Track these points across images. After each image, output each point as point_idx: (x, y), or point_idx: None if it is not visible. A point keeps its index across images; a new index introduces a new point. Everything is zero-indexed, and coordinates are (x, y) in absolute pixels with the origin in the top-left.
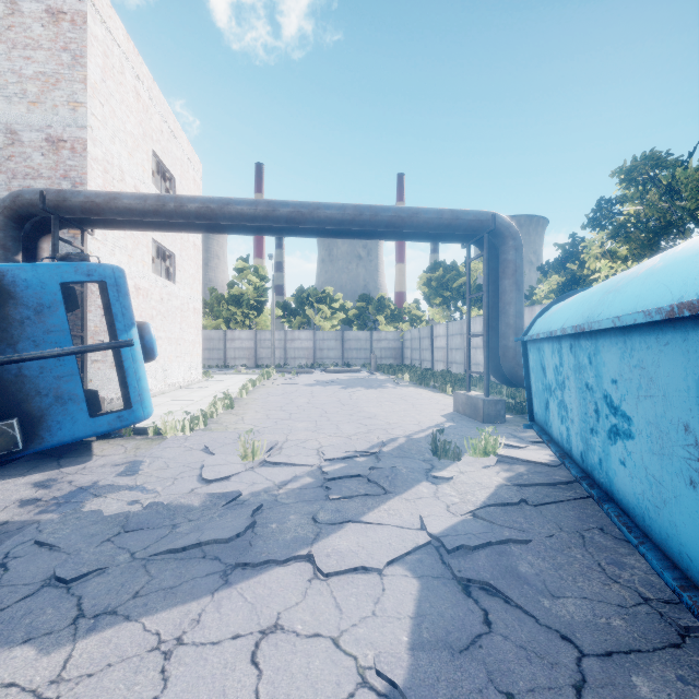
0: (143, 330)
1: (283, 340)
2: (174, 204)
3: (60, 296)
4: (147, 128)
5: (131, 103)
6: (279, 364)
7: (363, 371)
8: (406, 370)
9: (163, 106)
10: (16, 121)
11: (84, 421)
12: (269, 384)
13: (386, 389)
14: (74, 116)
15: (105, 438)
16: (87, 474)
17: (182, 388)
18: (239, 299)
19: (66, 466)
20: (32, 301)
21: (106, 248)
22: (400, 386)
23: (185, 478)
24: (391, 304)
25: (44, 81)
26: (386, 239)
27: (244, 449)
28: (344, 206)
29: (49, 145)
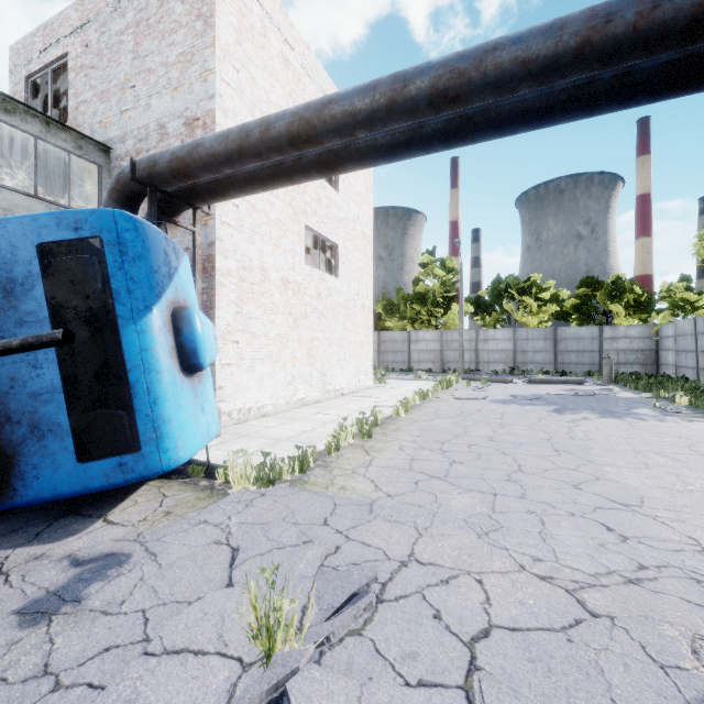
0: (180, 319)
1: (473, 340)
2: (259, 130)
3: (37, 266)
4: (299, 100)
5: (277, 70)
6: (468, 369)
7: (588, 383)
8: (672, 385)
9: (320, 76)
10: (164, 115)
11: (70, 467)
12: (444, 397)
13: (641, 420)
14: (205, 87)
15: (167, 477)
16: (7, 583)
17: (345, 395)
18: (424, 297)
19: (33, 542)
20: (0, 276)
21: (242, 235)
22: (670, 415)
23: (64, 699)
24: (635, 286)
25: (183, 61)
26: (672, 92)
27: (255, 613)
28: (560, 20)
29: (187, 129)
